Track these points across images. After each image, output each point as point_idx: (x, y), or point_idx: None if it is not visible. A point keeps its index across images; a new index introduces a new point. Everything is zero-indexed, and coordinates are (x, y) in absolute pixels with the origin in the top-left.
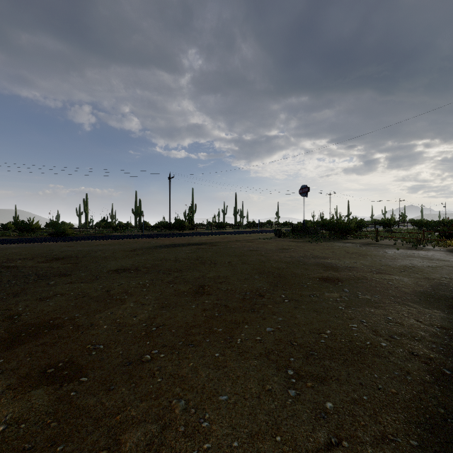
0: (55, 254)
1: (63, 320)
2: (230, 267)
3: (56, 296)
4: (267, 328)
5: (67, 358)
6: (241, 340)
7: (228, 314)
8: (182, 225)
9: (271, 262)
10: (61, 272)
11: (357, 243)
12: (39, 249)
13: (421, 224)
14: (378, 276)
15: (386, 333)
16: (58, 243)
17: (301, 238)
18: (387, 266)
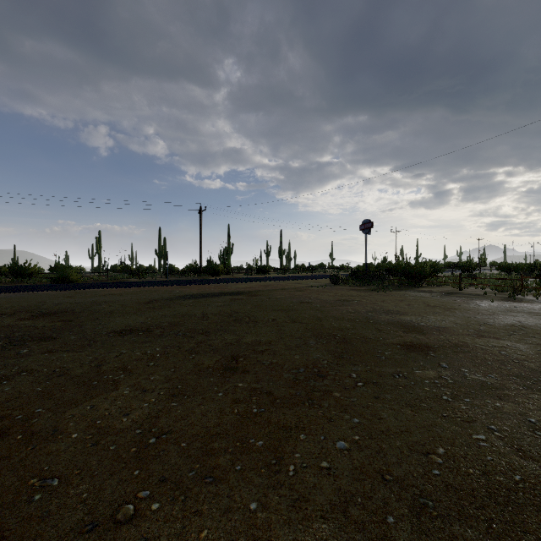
0: (46, 307)
1: (13, 420)
2: (275, 328)
3: (20, 374)
4: (338, 441)
5: None
6: (296, 468)
7: (272, 410)
8: (216, 269)
9: (330, 320)
10: (43, 335)
11: (436, 293)
12: (28, 301)
13: (509, 267)
14: (482, 341)
15: (539, 454)
16: (55, 293)
17: (364, 285)
18: (488, 325)
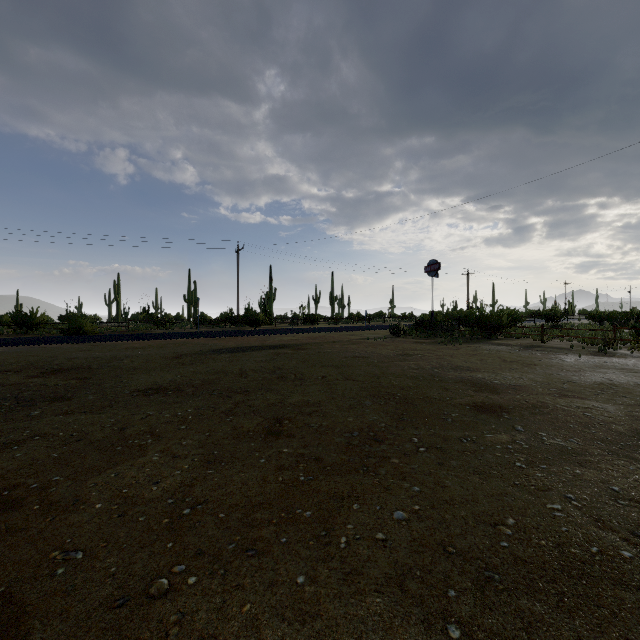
0: (57, 363)
1: (27, 489)
2: (325, 386)
3: (32, 439)
4: (395, 511)
5: (3, 585)
6: (348, 540)
7: (322, 478)
8: (256, 318)
9: (389, 378)
10: (56, 394)
11: (514, 346)
12: (36, 355)
13: (601, 316)
14: (564, 402)
15: (621, 524)
16: (67, 346)
17: (430, 337)
18: (572, 384)
